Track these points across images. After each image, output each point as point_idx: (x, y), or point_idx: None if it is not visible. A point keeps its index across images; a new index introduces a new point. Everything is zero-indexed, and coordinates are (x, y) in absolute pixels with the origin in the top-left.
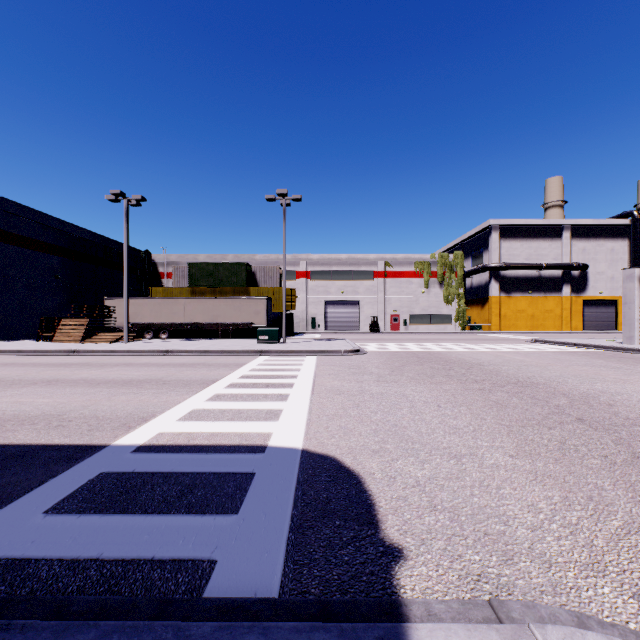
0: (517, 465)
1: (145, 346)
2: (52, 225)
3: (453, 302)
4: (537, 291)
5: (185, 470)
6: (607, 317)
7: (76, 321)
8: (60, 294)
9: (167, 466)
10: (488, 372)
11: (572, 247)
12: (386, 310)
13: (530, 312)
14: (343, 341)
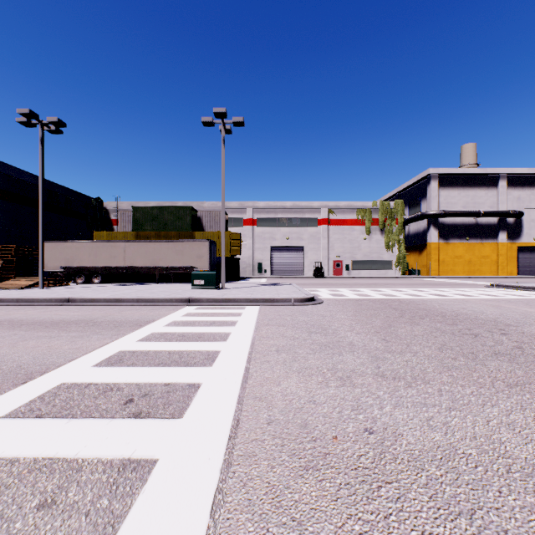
0: None
1: (52, 293)
2: None
3: (394, 248)
4: (474, 238)
5: None
6: None
7: None
8: None
9: None
10: None
11: (507, 195)
12: (329, 256)
13: (467, 258)
14: (291, 286)
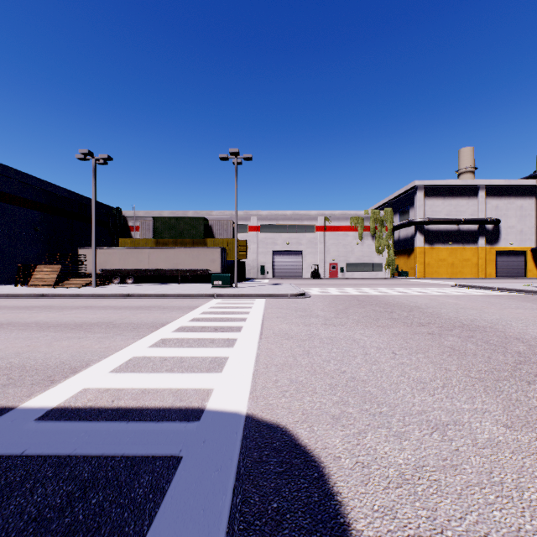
0: (522, 442)
1: (110, 290)
2: (32, 183)
3: (383, 252)
4: (456, 243)
5: (91, 452)
6: (517, 265)
7: (50, 268)
8: (39, 244)
9: (70, 444)
10: (429, 315)
11: (486, 204)
12: (325, 259)
13: (450, 261)
14: (289, 286)
